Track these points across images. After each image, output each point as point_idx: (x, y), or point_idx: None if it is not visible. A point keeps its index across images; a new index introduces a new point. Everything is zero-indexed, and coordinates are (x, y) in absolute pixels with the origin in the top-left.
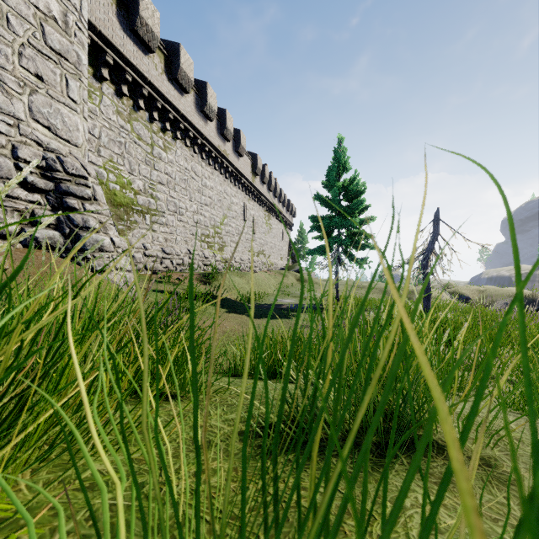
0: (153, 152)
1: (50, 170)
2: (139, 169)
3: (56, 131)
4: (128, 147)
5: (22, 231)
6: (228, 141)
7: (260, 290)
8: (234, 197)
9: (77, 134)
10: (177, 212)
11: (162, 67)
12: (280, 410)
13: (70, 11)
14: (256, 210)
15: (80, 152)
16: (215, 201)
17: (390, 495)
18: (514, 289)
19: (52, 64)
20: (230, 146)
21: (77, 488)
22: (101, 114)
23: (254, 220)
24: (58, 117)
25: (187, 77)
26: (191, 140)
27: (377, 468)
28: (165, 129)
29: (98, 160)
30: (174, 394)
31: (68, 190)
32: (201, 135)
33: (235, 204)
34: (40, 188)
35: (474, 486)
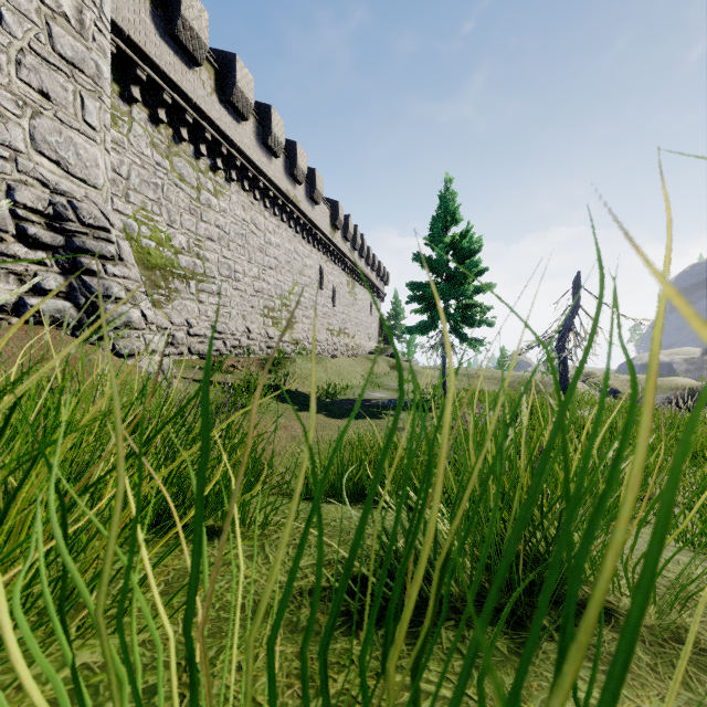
0: (200, 197)
1: (60, 219)
2: (181, 220)
3: (68, 168)
4: (166, 191)
5: (20, 301)
6: (300, 183)
7: (342, 381)
8: (307, 258)
9: (96, 171)
10: (231, 278)
11: (212, 85)
12: (376, 599)
13: (86, 6)
14: (336, 275)
15: (100, 196)
16: (282, 263)
17: (540, 696)
18: (677, 379)
19: (62, 77)
20: (302, 191)
21: (46, 699)
22: (130, 147)
23: (334, 288)
24: (70, 148)
25: (245, 98)
26: (251, 182)
27: (516, 648)
28: (216, 167)
29: (126, 208)
30: (219, 529)
31: (84, 247)
32: (264, 175)
33: (309, 267)
34: (45, 243)
35: (663, 676)
